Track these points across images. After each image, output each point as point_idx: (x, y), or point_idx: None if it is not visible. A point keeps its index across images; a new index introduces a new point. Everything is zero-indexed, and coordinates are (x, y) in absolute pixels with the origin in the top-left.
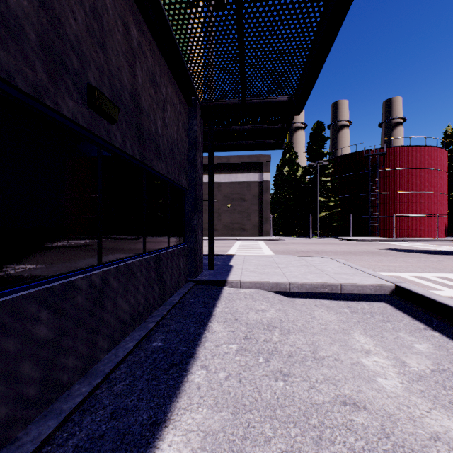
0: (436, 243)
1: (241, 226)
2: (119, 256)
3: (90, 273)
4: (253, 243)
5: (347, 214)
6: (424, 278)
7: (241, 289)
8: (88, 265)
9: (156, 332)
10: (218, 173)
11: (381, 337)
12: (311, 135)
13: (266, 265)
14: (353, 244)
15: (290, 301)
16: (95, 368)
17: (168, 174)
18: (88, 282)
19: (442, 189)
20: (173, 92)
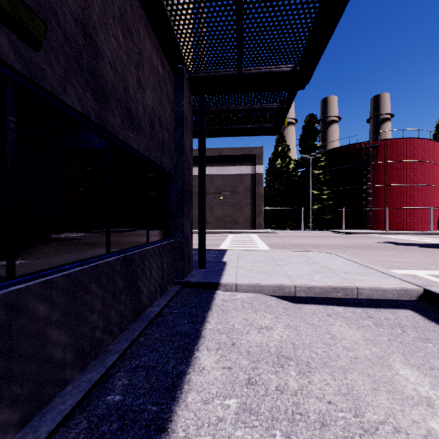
0: (432, 236)
1: (233, 218)
2: (58, 261)
3: None
4: (246, 236)
5: (339, 207)
6: None
7: (236, 293)
8: None
9: (117, 370)
10: (210, 166)
11: (431, 369)
12: (304, 128)
13: (264, 262)
14: (348, 237)
15: (297, 309)
16: None
17: (146, 151)
18: None
19: (435, 182)
20: (152, 50)
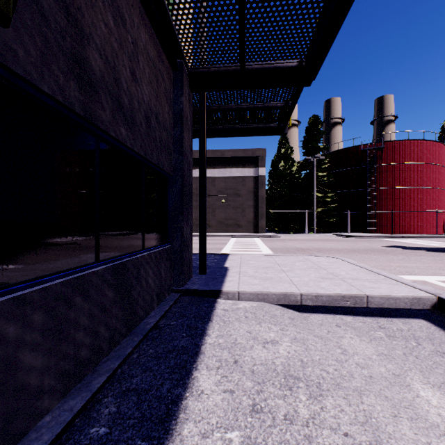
0: (438, 240)
1: (235, 222)
2: (35, 273)
3: None
4: (248, 240)
5: (343, 210)
6: None
7: (239, 301)
8: None
9: (105, 395)
10: (212, 168)
11: None
12: (307, 129)
13: (267, 268)
14: (353, 241)
15: (303, 319)
16: None
17: (141, 150)
18: None
19: (441, 184)
20: (148, 40)
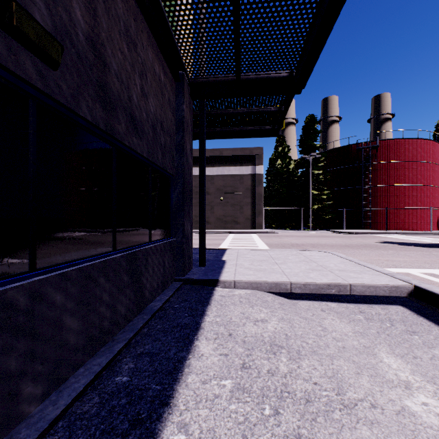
0: (431, 236)
1: (233, 218)
2: (71, 257)
3: (6, 287)
4: (246, 236)
5: (339, 207)
6: (437, 275)
7: (235, 289)
8: (9, 274)
9: (124, 356)
10: (211, 166)
11: (414, 358)
12: (304, 128)
13: (262, 261)
14: (347, 237)
15: (292, 305)
16: (14, 434)
17: (149, 155)
18: (0, 301)
19: (435, 182)
20: (154, 58)
